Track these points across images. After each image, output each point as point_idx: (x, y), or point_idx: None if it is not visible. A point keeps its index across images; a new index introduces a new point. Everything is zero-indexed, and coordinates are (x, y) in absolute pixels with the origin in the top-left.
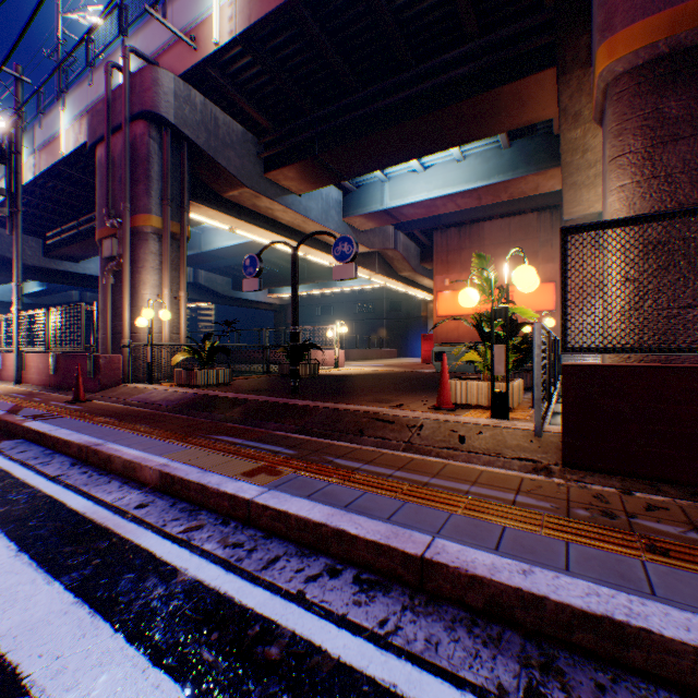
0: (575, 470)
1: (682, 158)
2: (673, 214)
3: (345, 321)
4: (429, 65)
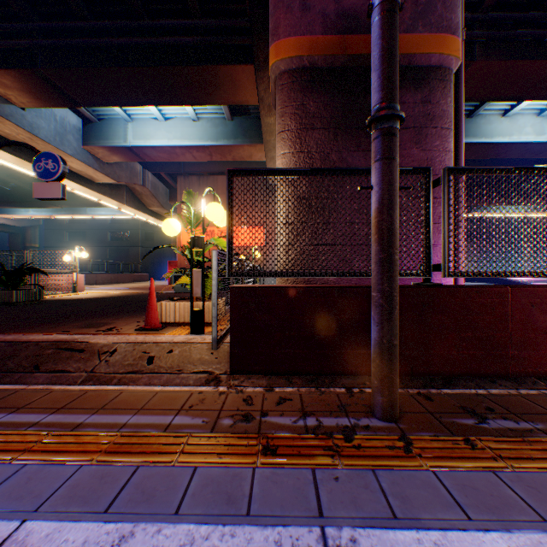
0: (239, 375)
1: (317, 142)
2: (301, 172)
3: (100, 247)
4: (160, 23)
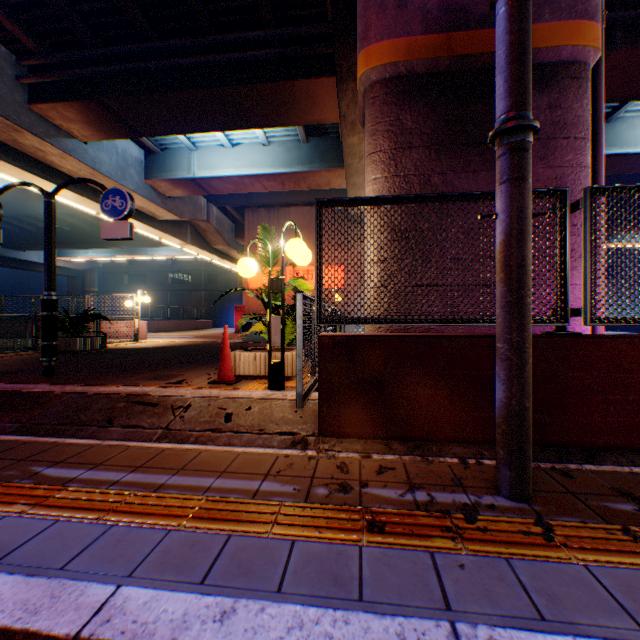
0: (329, 438)
1: (415, 164)
2: (403, 199)
3: (160, 291)
4: (229, 38)
